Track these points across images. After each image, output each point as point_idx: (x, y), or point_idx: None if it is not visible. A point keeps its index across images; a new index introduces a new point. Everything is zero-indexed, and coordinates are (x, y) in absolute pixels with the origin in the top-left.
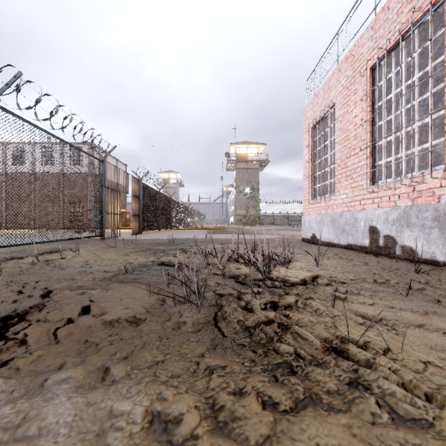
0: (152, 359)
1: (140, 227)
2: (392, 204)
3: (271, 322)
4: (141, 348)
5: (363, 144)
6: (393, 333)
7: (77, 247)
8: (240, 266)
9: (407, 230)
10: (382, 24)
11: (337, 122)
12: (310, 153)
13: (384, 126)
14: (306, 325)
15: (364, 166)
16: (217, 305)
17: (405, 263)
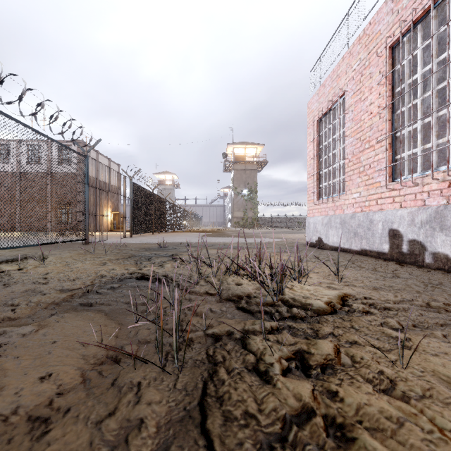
0: None
1: (130, 230)
2: (419, 203)
3: (309, 414)
4: None
5: (380, 135)
6: None
7: (50, 253)
8: (241, 281)
9: (440, 234)
10: None
11: (348, 113)
12: (315, 149)
13: (407, 112)
14: (382, 428)
15: (382, 160)
16: (207, 362)
17: (442, 275)
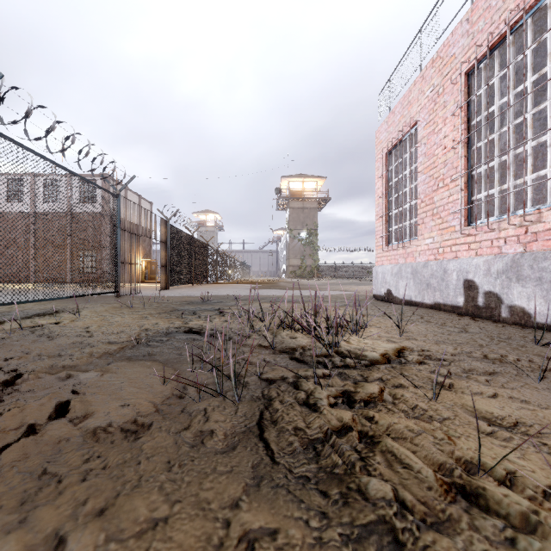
0: (146, 517)
1: (167, 281)
2: (496, 251)
3: (347, 430)
4: (132, 488)
5: (455, 173)
6: (546, 452)
7: (82, 306)
8: (295, 334)
9: (517, 285)
10: (481, 14)
11: (420, 146)
12: (384, 186)
13: (484, 148)
14: (404, 437)
15: (457, 201)
16: (263, 398)
17: (516, 330)
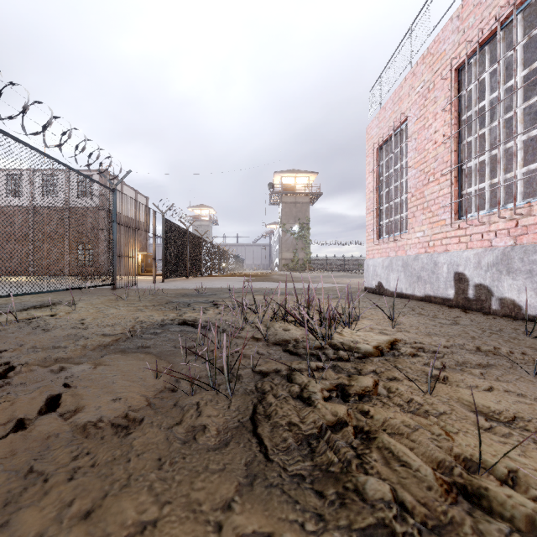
0: (134, 520)
1: (162, 274)
2: (486, 244)
3: (342, 425)
4: (120, 488)
5: (446, 167)
6: None
7: (78, 299)
8: (288, 326)
9: (507, 277)
10: (471, 10)
11: (411, 141)
12: (375, 181)
13: (474, 143)
14: (401, 433)
15: (447, 195)
16: (256, 392)
17: (507, 322)
